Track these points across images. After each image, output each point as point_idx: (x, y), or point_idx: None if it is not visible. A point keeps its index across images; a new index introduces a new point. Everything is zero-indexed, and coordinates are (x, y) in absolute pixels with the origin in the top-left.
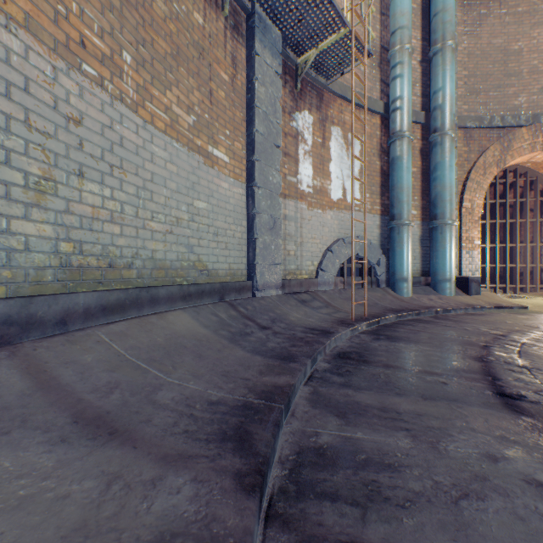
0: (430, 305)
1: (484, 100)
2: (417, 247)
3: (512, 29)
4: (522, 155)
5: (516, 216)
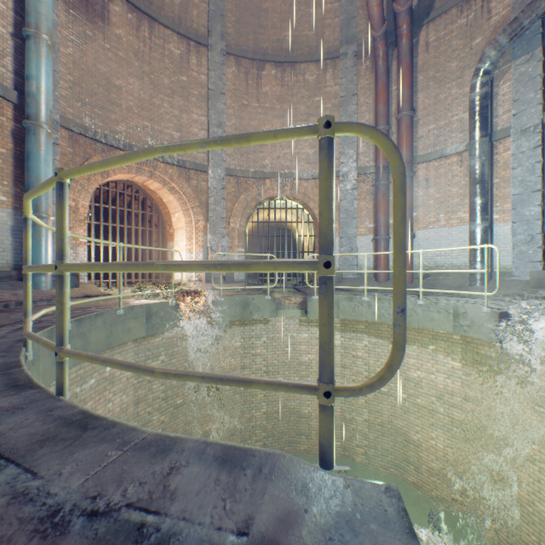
0: (8, 299)
1: (91, 113)
2: (8, 238)
3: (116, 66)
4: (123, 173)
5: (133, 224)
